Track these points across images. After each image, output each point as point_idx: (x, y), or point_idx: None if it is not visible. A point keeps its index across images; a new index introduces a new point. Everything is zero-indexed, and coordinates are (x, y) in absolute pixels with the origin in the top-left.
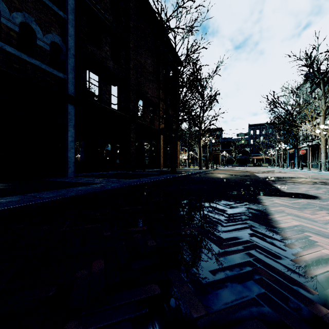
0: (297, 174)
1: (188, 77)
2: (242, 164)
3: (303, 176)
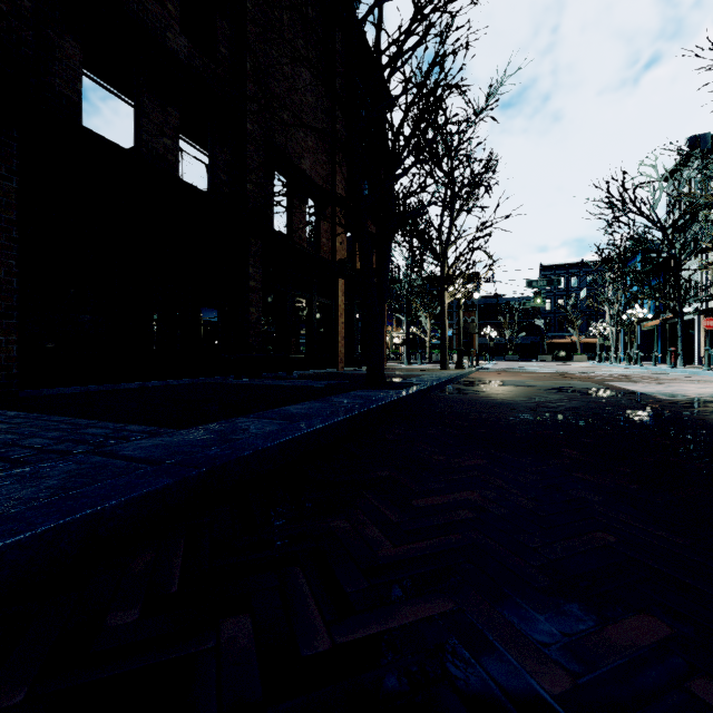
0: None
1: (426, 74)
2: (528, 357)
3: None
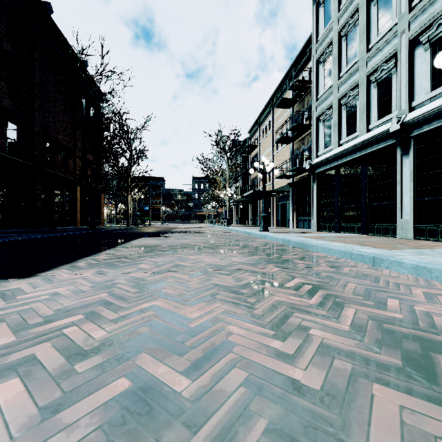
0: (206, 229)
1: (109, 141)
2: (185, 221)
3: (205, 229)
